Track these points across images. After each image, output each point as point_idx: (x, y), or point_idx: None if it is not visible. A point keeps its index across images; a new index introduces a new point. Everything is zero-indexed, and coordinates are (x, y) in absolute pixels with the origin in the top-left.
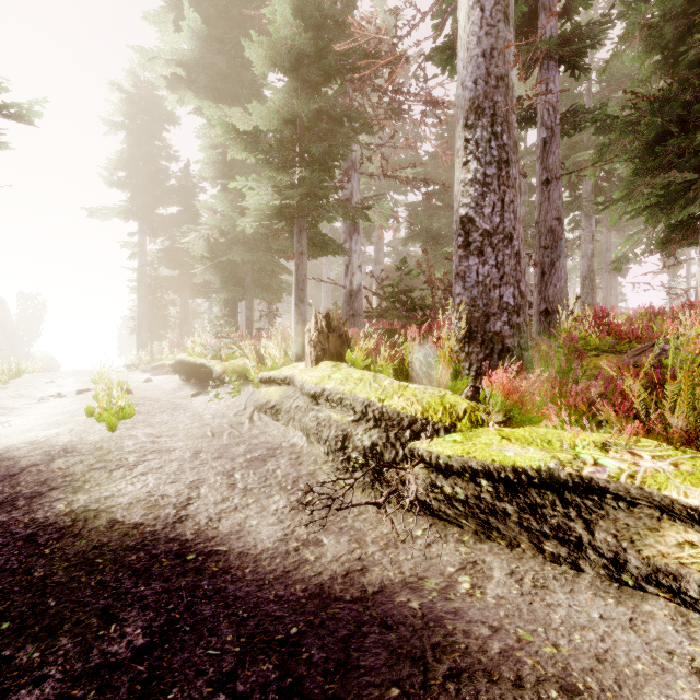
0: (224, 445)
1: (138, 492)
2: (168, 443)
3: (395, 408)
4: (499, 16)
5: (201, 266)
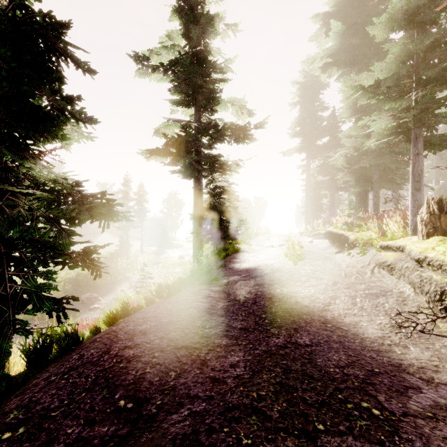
0: (351, 282)
1: (306, 293)
2: (320, 275)
3: None
4: None
5: (341, 173)
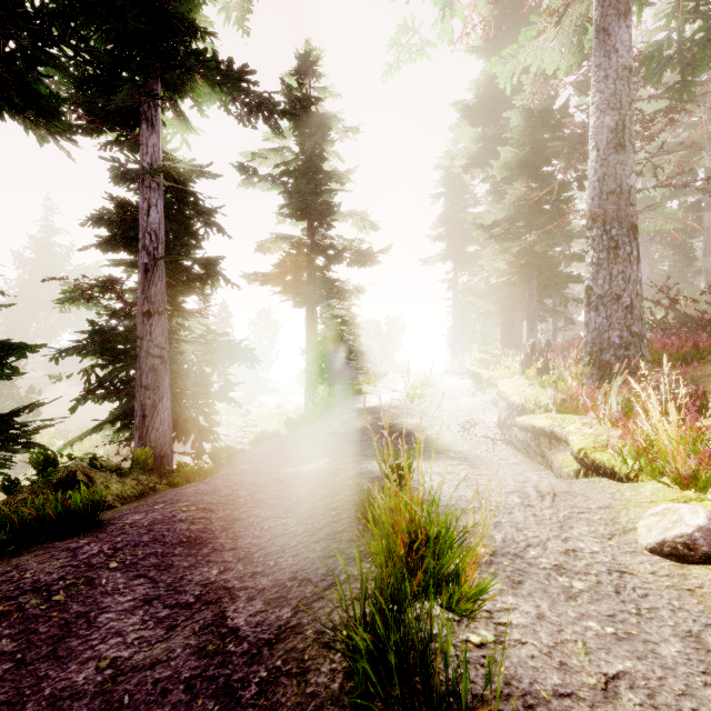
0: (457, 416)
1: (413, 423)
2: (432, 411)
3: (511, 400)
4: (609, 152)
5: (482, 301)
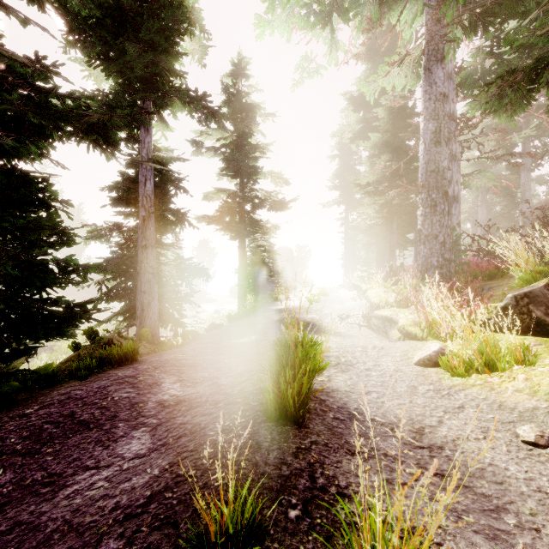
0: (340, 313)
1: (311, 317)
2: (325, 310)
3: (371, 301)
4: (431, 146)
5: (363, 235)
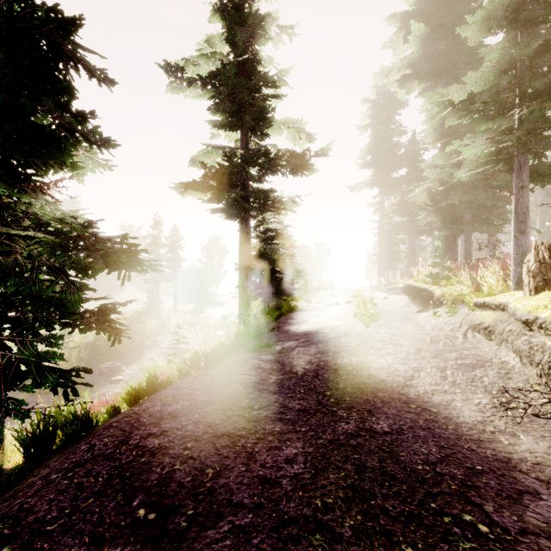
0: (439, 350)
1: (382, 364)
2: (399, 340)
3: None
4: None
5: (424, 212)
